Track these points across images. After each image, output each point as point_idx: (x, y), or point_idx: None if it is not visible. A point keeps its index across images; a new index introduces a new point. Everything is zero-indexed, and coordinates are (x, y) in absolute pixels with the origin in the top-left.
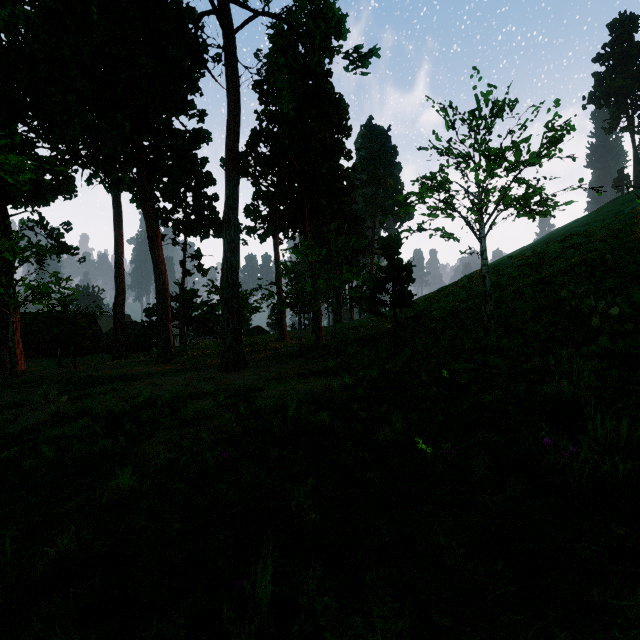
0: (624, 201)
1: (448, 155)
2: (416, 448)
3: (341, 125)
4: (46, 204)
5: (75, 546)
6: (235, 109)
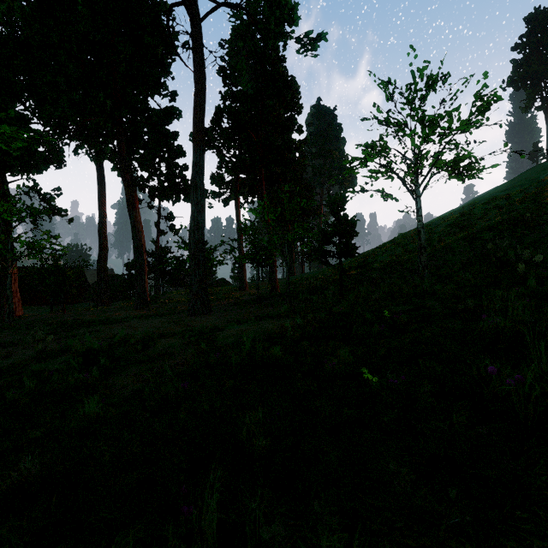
0: (539, 170)
1: (387, 124)
2: (362, 378)
3: (293, 103)
4: (39, 172)
5: (36, 469)
6: (201, 87)
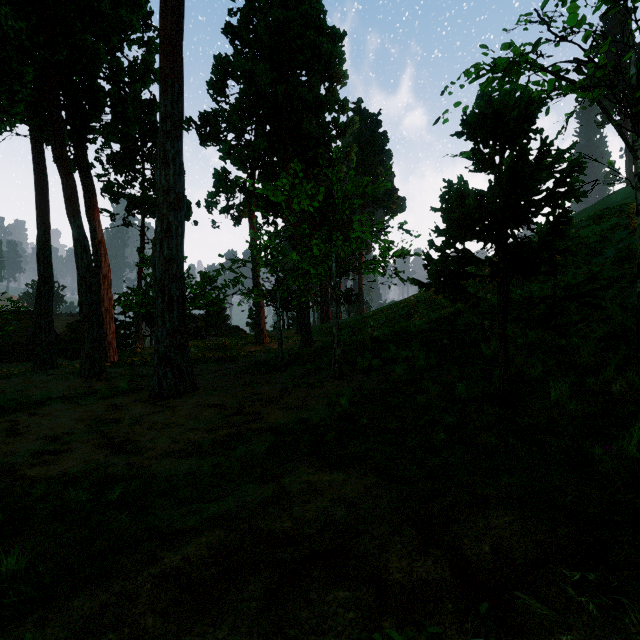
0: None
1: None
2: None
3: (335, 64)
4: None
5: None
6: None
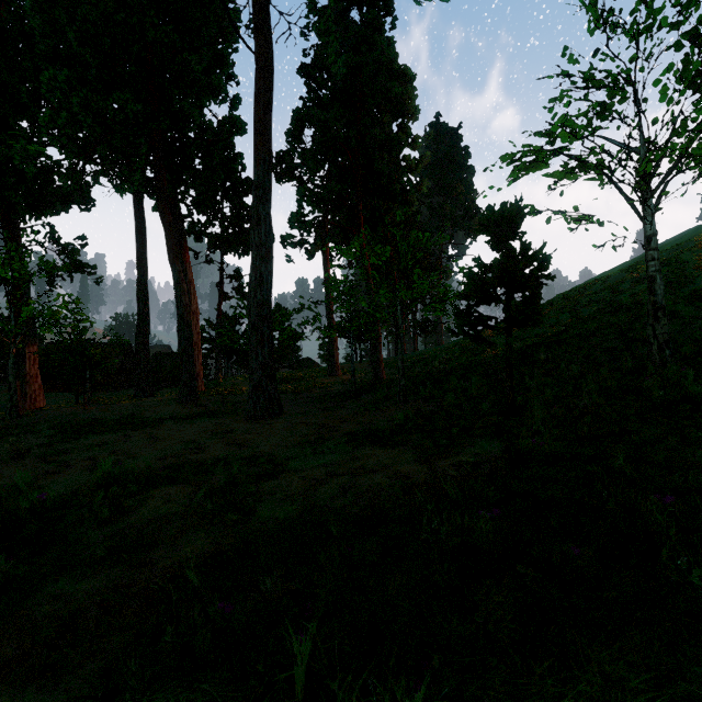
0: None
1: (587, 85)
2: None
3: (406, 103)
4: (54, 213)
5: None
6: (265, 66)
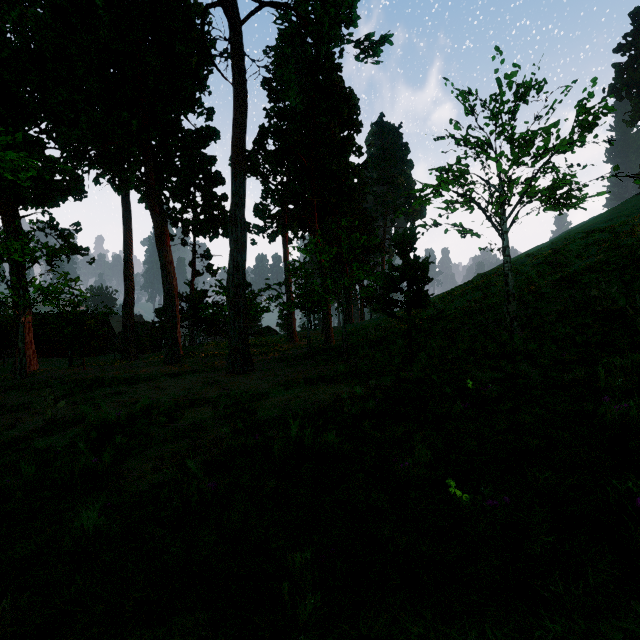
0: None
1: (467, 144)
2: (446, 490)
3: (351, 120)
4: (56, 205)
5: (5, 622)
6: (241, 103)
